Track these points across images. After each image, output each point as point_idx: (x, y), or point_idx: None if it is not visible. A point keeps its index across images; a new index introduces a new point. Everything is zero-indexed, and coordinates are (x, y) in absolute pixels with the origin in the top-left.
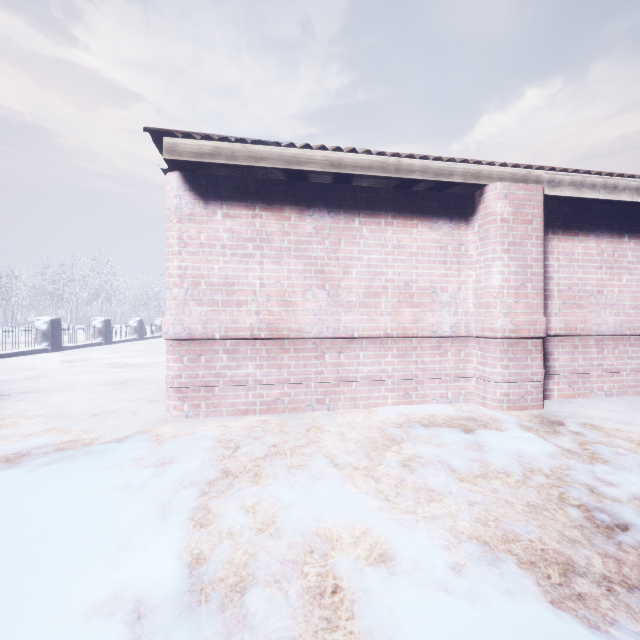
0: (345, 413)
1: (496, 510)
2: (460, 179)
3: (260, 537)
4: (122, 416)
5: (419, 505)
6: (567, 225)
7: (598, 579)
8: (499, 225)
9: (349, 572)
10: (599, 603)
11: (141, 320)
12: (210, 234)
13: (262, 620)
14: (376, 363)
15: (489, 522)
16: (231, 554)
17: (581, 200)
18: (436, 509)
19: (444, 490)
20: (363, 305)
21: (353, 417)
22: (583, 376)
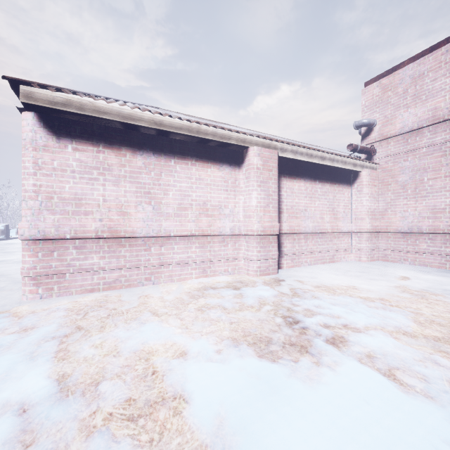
0: (165, 285)
1: (243, 324)
2: (235, 142)
3: (107, 358)
4: None
5: (204, 328)
6: (290, 173)
7: (280, 344)
8: (255, 171)
9: (162, 363)
10: (278, 352)
11: None
12: (62, 161)
13: (110, 393)
14: (185, 252)
15: (238, 329)
16: (87, 369)
17: (297, 160)
18: (213, 328)
19: (219, 319)
20: (177, 215)
21: (170, 287)
22: (298, 255)
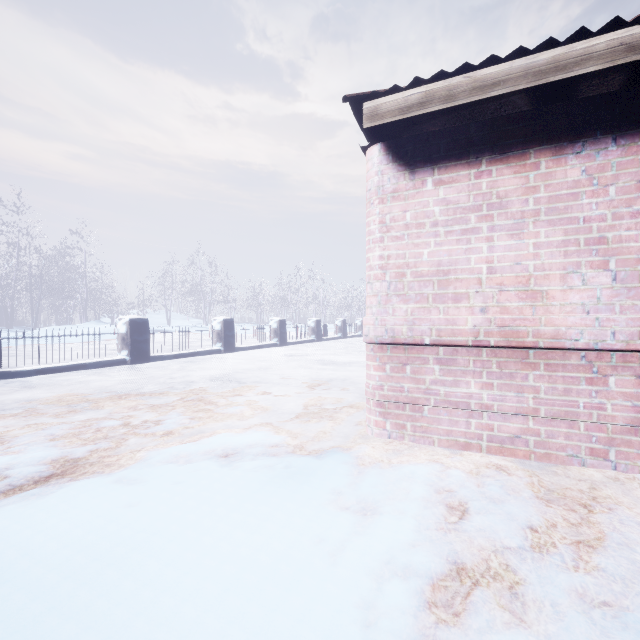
0: None
1: None
2: None
3: None
4: (324, 422)
5: None
6: None
7: None
8: None
9: None
10: None
11: (344, 320)
12: (417, 211)
13: None
14: None
15: None
16: None
17: None
18: None
19: None
20: None
21: None
22: None
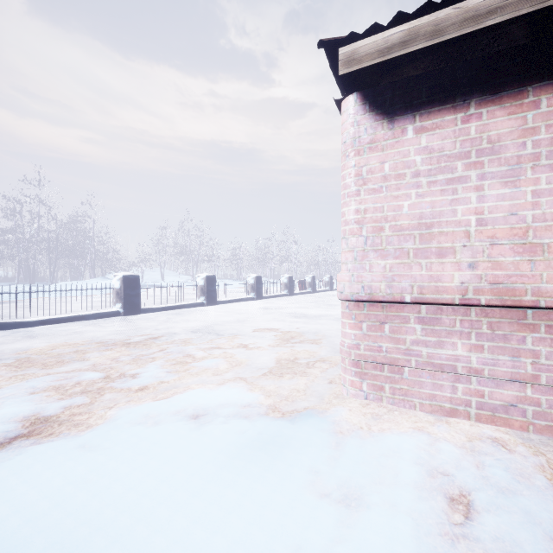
0: None
1: None
2: None
3: None
4: (297, 378)
5: None
6: None
7: None
8: None
9: None
10: None
11: (314, 276)
12: (396, 161)
13: None
14: None
15: None
16: None
17: None
18: None
19: None
20: None
21: None
22: None
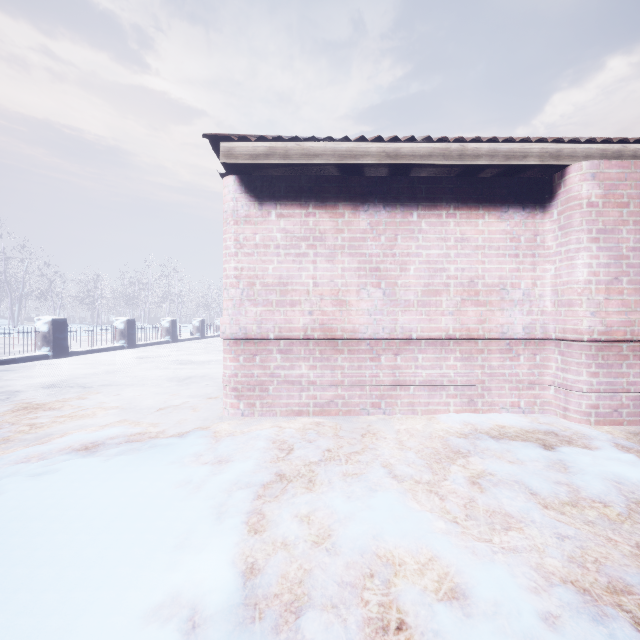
0: (402, 419)
1: (595, 549)
2: (536, 161)
3: (315, 551)
4: (184, 411)
5: (494, 532)
6: None
7: None
8: (585, 210)
9: (416, 606)
10: None
11: (203, 320)
12: (264, 235)
13: None
14: (436, 366)
15: (587, 564)
16: (285, 567)
17: None
18: (516, 540)
19: (524, 517)
20: (422, 304)
21: (411, 424)
22: None
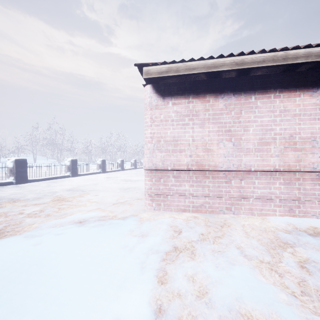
0: (245, 218)
1: None
2: None
3: (198, 303)
4: (126, 206)
5: None
6: None
7: None
8: None
9: None
10: None
11: (135, 160)
12: (165, 114)
13: None
14: (267, 187)
15: None
16: (180, 312)
17: None
18: None
19: None
20: (257, 150)
21: (251, 221)
22: None
